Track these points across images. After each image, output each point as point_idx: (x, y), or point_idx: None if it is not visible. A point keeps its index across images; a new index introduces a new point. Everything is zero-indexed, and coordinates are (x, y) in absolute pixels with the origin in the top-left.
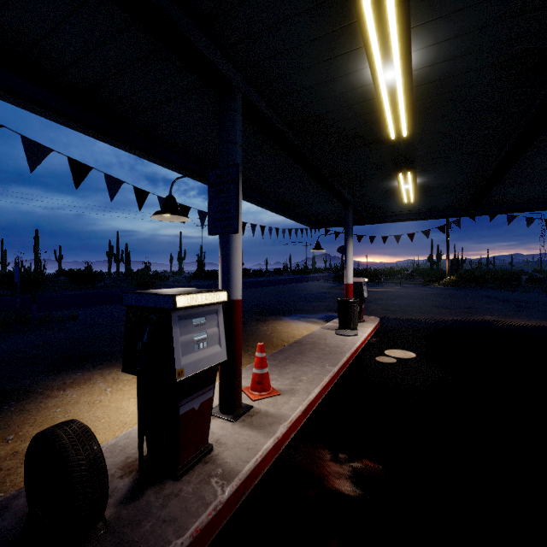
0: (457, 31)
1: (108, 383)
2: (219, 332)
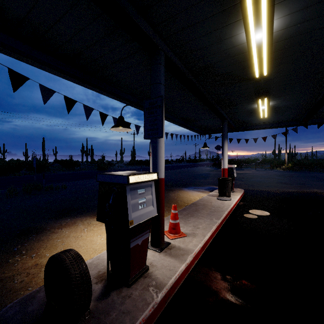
0: (306, 4)
1: (85, 225)
2: (152, 198)
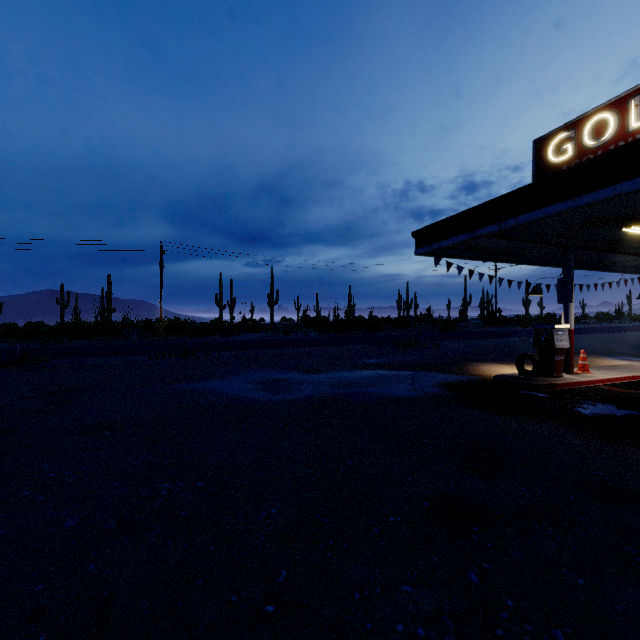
0: None
1: (496, 366)
2: (566, 338)
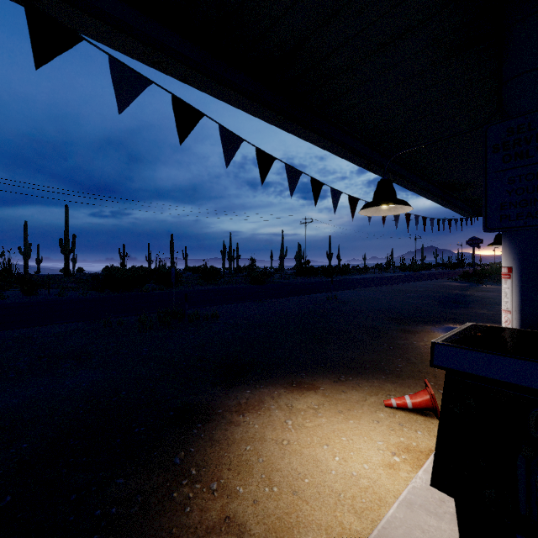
0: None
1: (283, 411)
2: None
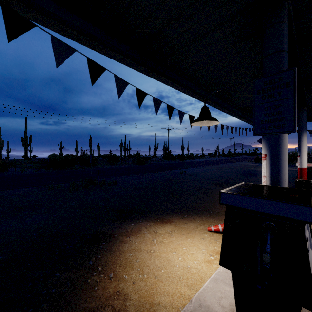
0: None
1: (152, 234)
2: (308, 234)
